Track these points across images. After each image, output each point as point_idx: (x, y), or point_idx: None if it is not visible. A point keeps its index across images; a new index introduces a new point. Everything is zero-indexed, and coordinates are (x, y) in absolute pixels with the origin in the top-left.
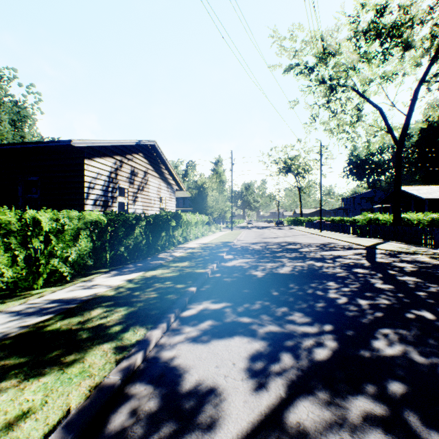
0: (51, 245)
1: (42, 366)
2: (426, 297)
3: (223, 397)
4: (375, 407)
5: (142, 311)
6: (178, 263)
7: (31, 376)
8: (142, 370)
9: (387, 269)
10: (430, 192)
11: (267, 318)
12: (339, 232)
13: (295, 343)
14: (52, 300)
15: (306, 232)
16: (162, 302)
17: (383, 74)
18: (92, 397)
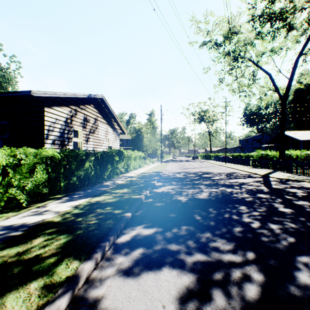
0: (9, 177)
1: None
2: None
3: None
4: None
5: (80, 239)
6: (119, 189)
7: None
8: None
9: (283, 194)
10: (303, 135)
11: (193, 245)
12: (239, 164)
13: (223, 277)
14: (2, 227)
15: (215, 164)
16: (100, 228)
17: (272, 49)
18: None
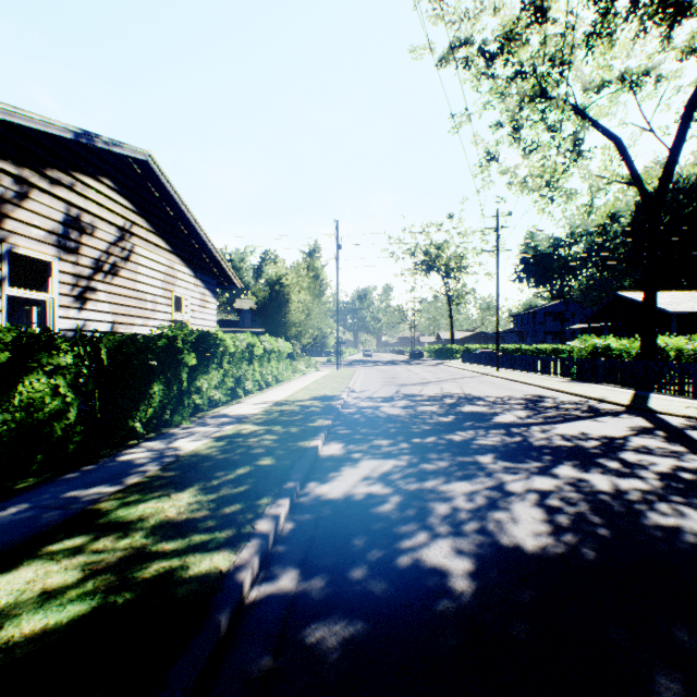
0: None
1: None
2: None
3: None
4: None
5: None
6: (158, 497)
7: None
8: None
9: None
10: (676, 301)
11: None
12: (531, 371)
13: None
14: None
15: (472, 372)
16: None
17: (625, 72)
18: None
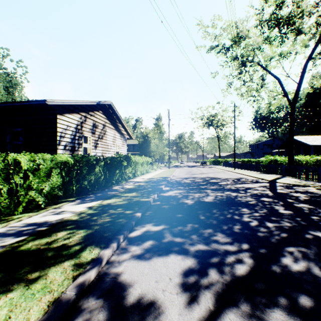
0: (29, 181)
1: (11, 282)
2: (319, 220)
3: (161, 310)
4: (290, 319)
5: (98, 233)
6: (128, 193)
7: (1, 292)
8: (94, 284)
9: (286, 198)
10: (314, 140)
11: (196, 238)
12: (248, 169)
13: (219, 260)
14: (28, 224)
15: (224, 170)
16: (114, 225)
17: (281, 53)
18: (49, 312)
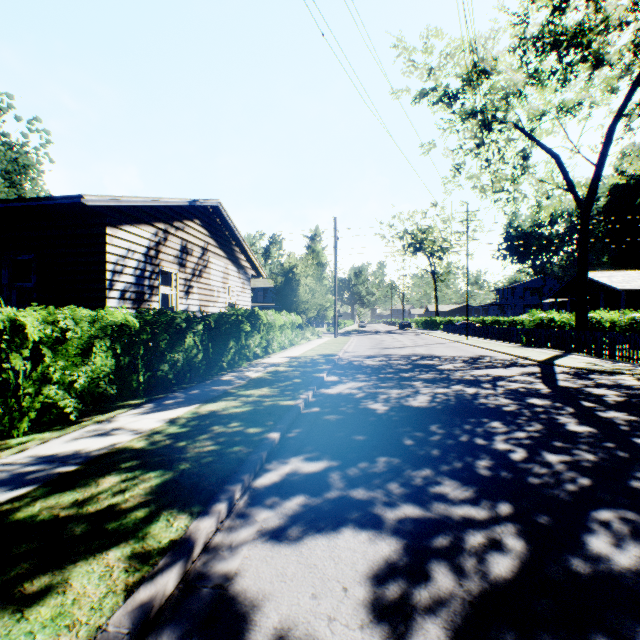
0: (44, 365)
1: None
2: None
3: None
4: None
5: (186, 479)
6: (253, 389)
7: None
8: (175, 604)
9: (578, 398)
10: (627, 280)
11: (398, 490)
12: (495, 339)
13: (452, 543)
14: (38, 458)
15: (446, 340)
16: (222, 460)
17: (561, 104)
18: None
